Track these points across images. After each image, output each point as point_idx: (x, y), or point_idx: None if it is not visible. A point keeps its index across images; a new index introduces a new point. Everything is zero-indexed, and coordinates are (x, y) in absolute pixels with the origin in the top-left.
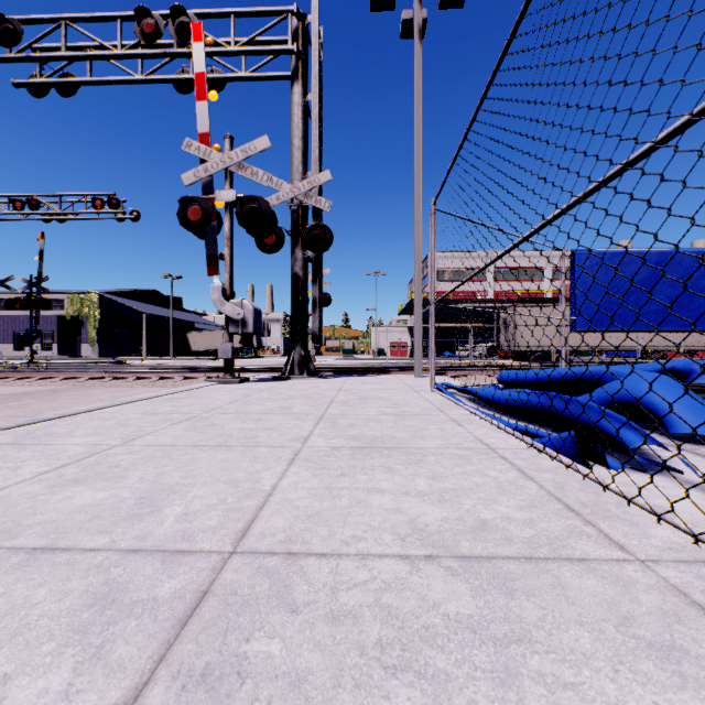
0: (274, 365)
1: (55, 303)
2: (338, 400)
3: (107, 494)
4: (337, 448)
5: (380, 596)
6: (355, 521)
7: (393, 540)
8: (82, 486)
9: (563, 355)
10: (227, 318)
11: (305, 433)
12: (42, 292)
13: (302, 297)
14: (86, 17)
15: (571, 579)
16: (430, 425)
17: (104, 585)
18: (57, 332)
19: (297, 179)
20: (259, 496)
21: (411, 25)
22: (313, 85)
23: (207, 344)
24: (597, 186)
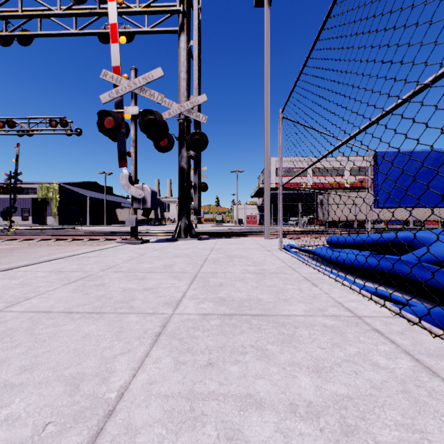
0: (169, 230)
1: (31, 190)
2: (211, 258)
3: None
4: (206, 316)
5: None
6: None
7: None
8: None
9: (369, 223)
10: (132, 198)
11: (179, 295)
12: (22, 183)
13: (186, 183)
14: None
15: None
16: (288, 285)
17: None
18: (32, 208)
19: (183, 100)
20: (94, 417)
21: None
22: (194, 35)
23: None
24: None
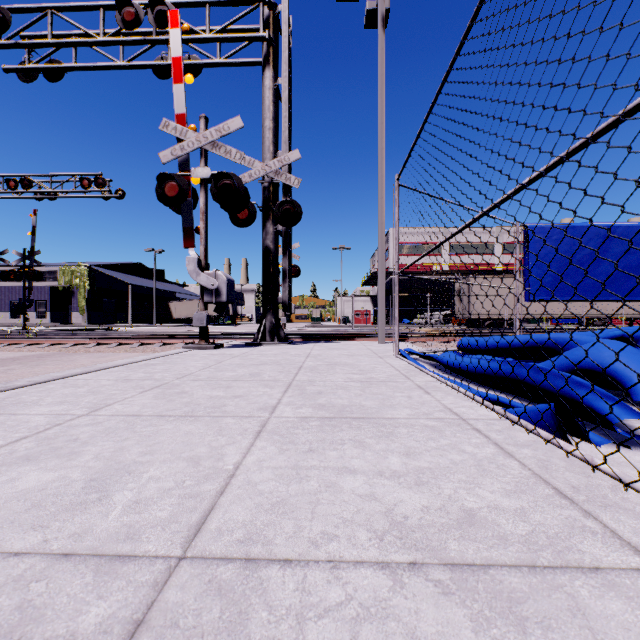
0: (248, 331)
1: (48, 275)
2: (307, 366)
3: (55, 474)
4: (305, 419)
5: (358, 630)
6: (324, 512)
7: (369, 539)
8: (31, 464)
9: (517, 322)
10: (202, 288)
11: (273, 401)
12: (36, 265)
13: (273, 269)
14: (71, 6)
15: (590, 601)
16: (397, 393)
17: (15, 611)
18: (50, 301)
19: (269, 157)
20: (220, 477)
21: (375, 15)
22: (283, 70)
23: (187, 312)
24: (584, 143)
